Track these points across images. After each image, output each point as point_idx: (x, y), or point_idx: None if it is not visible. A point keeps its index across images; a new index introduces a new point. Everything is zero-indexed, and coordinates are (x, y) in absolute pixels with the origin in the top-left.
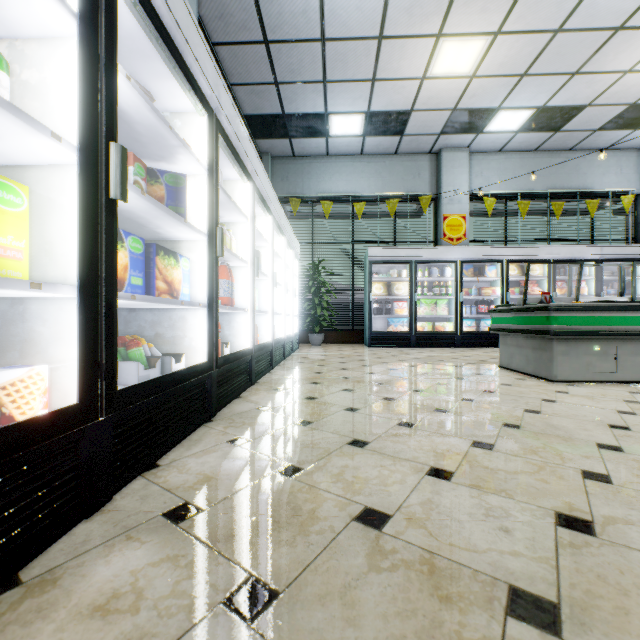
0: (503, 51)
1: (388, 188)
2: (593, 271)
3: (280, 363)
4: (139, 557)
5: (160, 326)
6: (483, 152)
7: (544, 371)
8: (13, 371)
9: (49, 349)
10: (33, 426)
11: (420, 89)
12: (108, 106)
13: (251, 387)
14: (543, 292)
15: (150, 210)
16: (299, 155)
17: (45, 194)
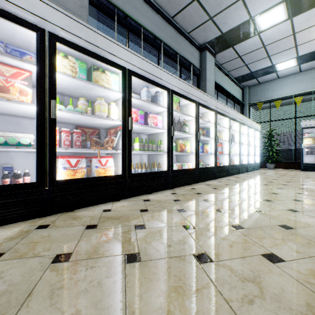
0: None
1: None
2: None
3: (244, 173)
4: (203, 186)
5: (204, 158)
6: None
7: None
8: (189, 163)
9: (191, 161)
10: (192, 169)
11: None
12: (198, 127)
13: (228, 176)
14: None
15: (203, 138)
16: (262, 82)
17: (190, 140)
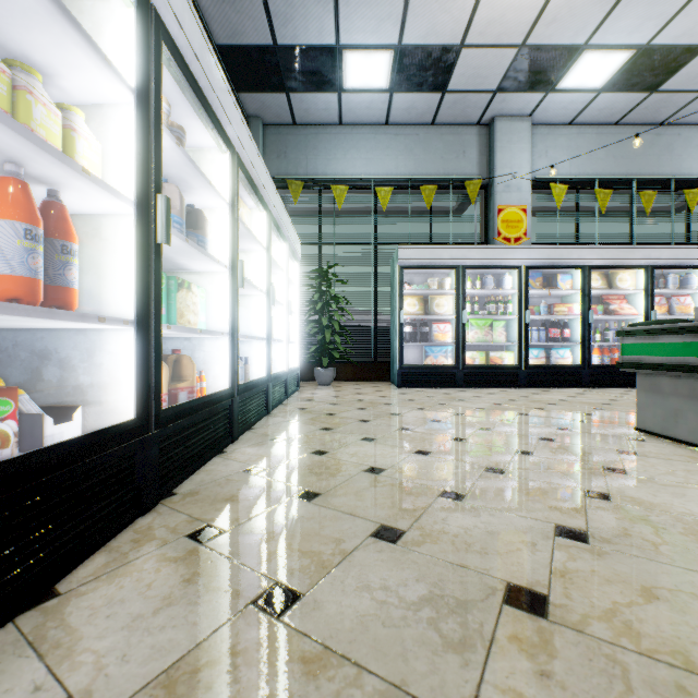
0: None
1: (422, 170)
2: None
3: (256, 423)
4: None
5: None
6: (548, 124)
7: None
8: None
9: None
10: None
11: (478, 4)
12: None
13: (136, 522)
14: None
15: None
16: (301, 122)
17: None
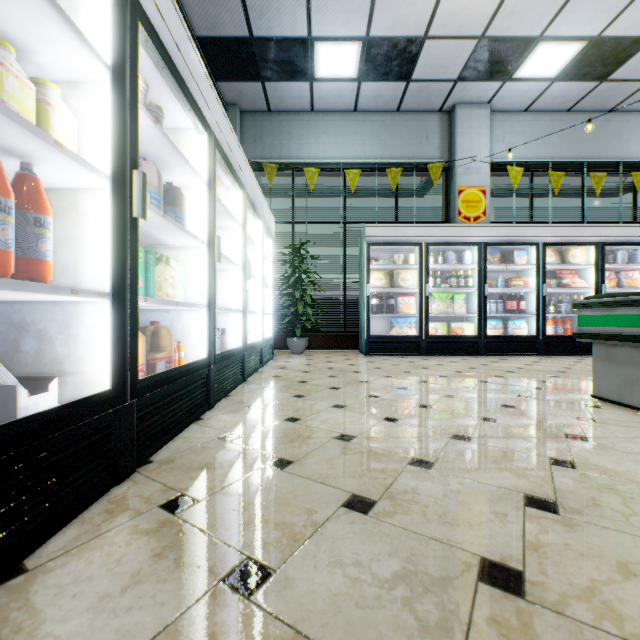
0: None
1: (388, 154)
2: None
3: (232, 391)
4: None
5: None
6: (505, 111)
7: None
8: None
9: None
10: None
11: None
12: None
13: (111, 491)
14: None
15: None
16: (276, 110)
17: None
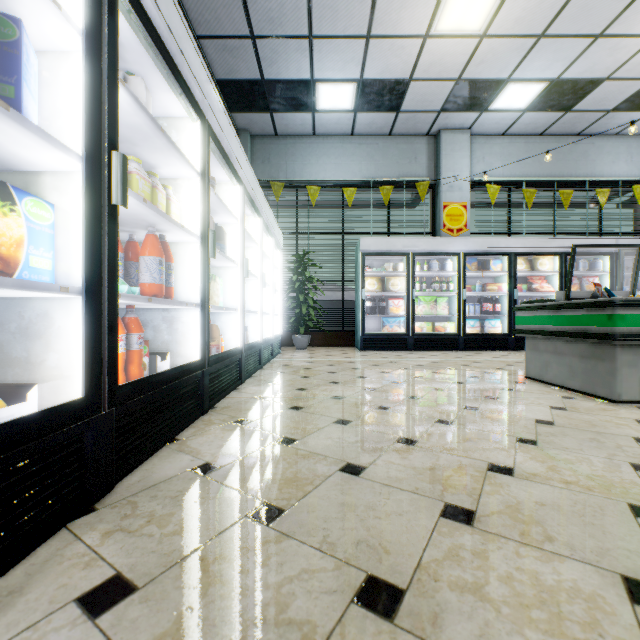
0: (522, 1)
1: (381, 173)
2: (607, 266)
3: (254, 374)
4: None
5: (2, 330)
6: (485, 135)
7: (600, 387)
8: None
9: None
10: None
11: (422, 51)
12: None
13: (201, 417)
14: (595, 283)
15: None
16: (282, 134)
17: None
